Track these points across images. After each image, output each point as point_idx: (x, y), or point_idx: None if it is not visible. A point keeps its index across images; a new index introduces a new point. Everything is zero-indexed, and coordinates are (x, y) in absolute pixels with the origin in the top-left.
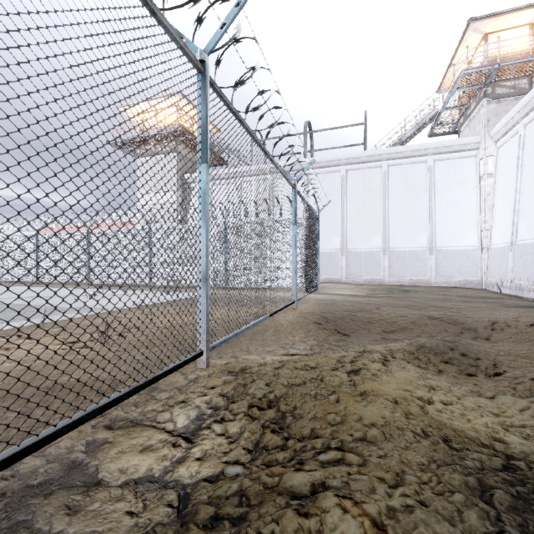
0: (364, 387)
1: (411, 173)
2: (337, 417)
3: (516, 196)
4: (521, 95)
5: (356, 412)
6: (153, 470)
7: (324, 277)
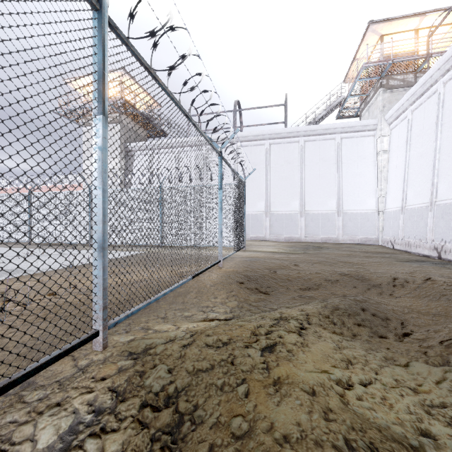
0: (278, 372)
1: (323, 148)
2: (244, 423)
3: (405, 169)
4: (409, 87)
5: (267, 415)
6: None
7: (251, 235)
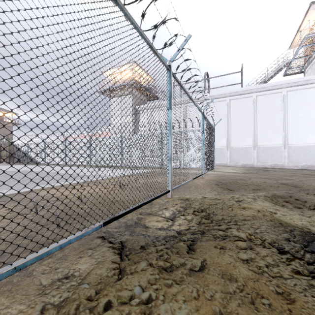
0: (244, 206)
1: (272, 100)
2: (232, 214)
3: None
4: None
5: (241, 213)
6: (163, 226)
7: (216, 162)
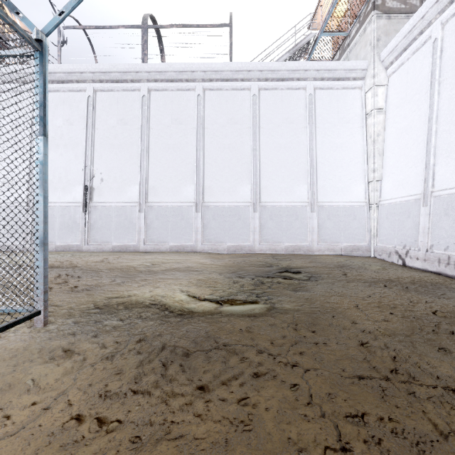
0: None
1: (288, 102)
2: None
3: (429, 127)
4: (413, 13)
5: None
6: None
7: (170, 244)
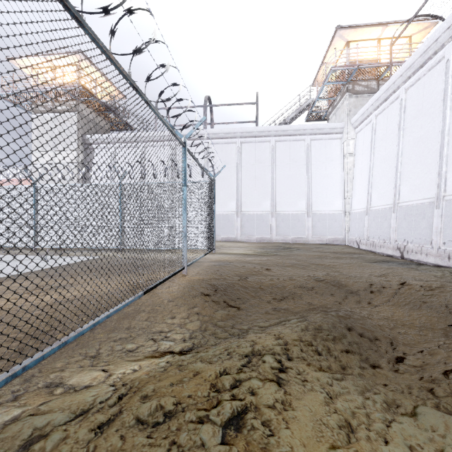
0: None
1: (293, 149)
2: None
3: (370, 171)
4: (372, 93)
5: None
6: None
7: (222, 236)
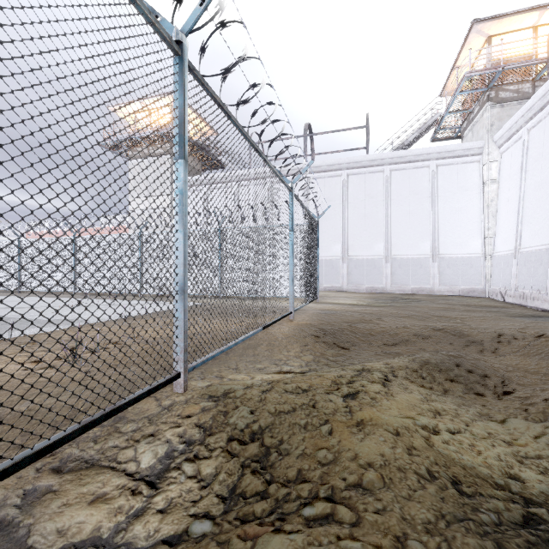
0: (361, 415)
1: (414, 179)
2: (329, 454)
3: (519, 202)
4: (525, 99)
5: (351, 448)
6: (102, 529)
7: (324, 285)
